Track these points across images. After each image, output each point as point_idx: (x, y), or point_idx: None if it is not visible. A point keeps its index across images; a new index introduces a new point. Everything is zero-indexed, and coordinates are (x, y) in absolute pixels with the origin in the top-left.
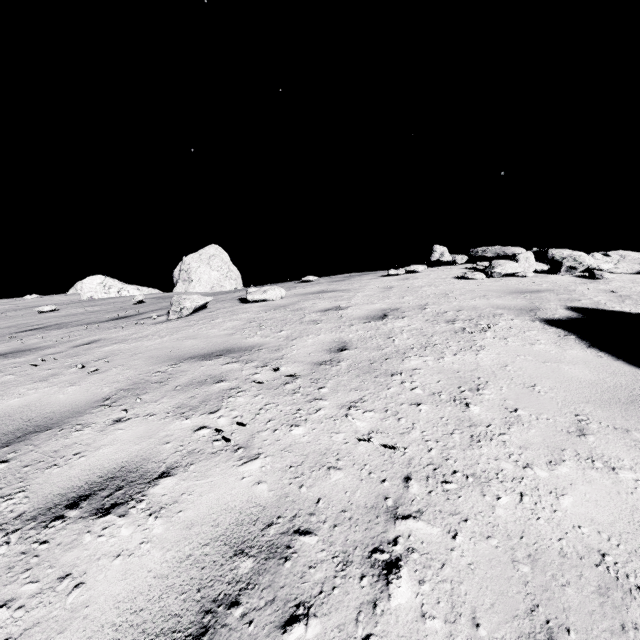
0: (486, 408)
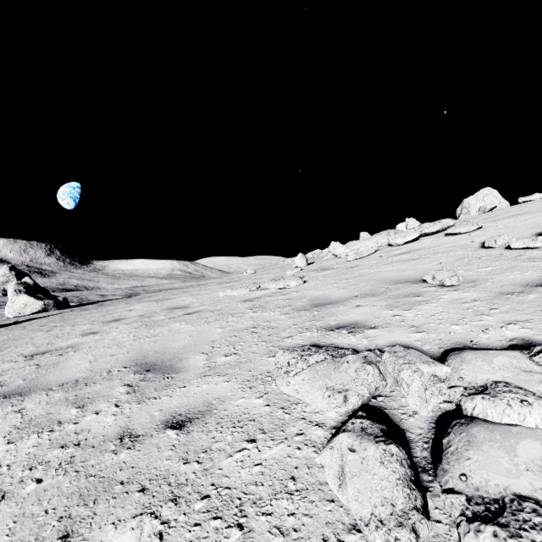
0: None
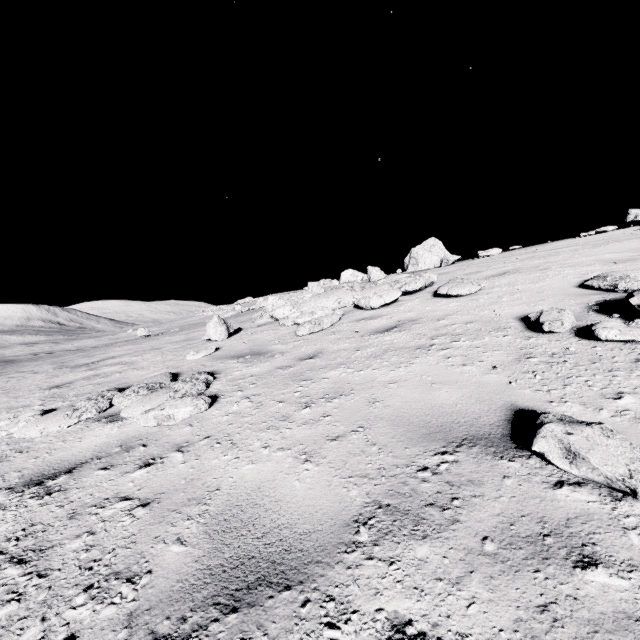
0: (580, 255)
